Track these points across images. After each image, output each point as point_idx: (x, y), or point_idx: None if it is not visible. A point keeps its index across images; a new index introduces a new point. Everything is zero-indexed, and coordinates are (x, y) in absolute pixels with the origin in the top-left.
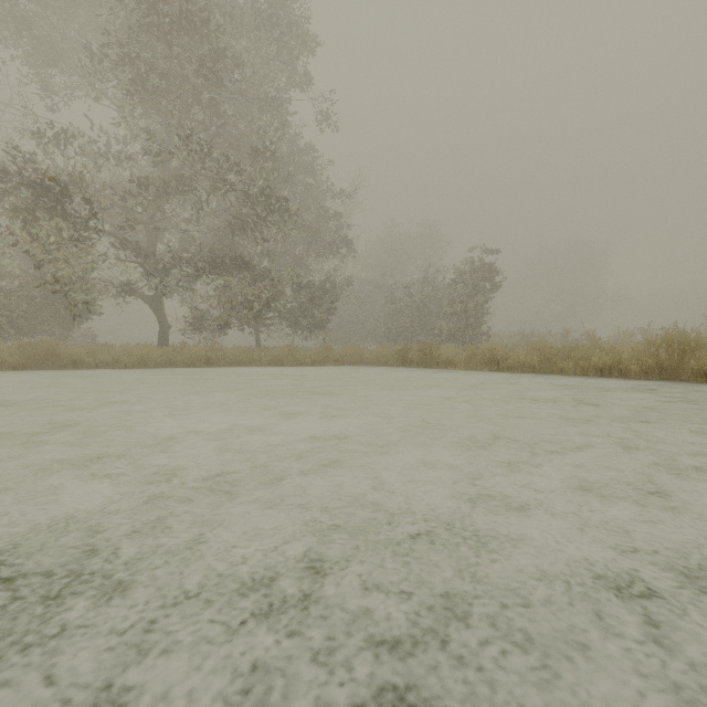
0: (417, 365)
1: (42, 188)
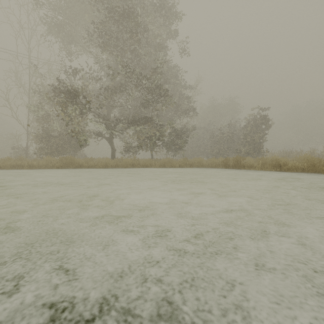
0: (232, 167)
1: (68, 92)
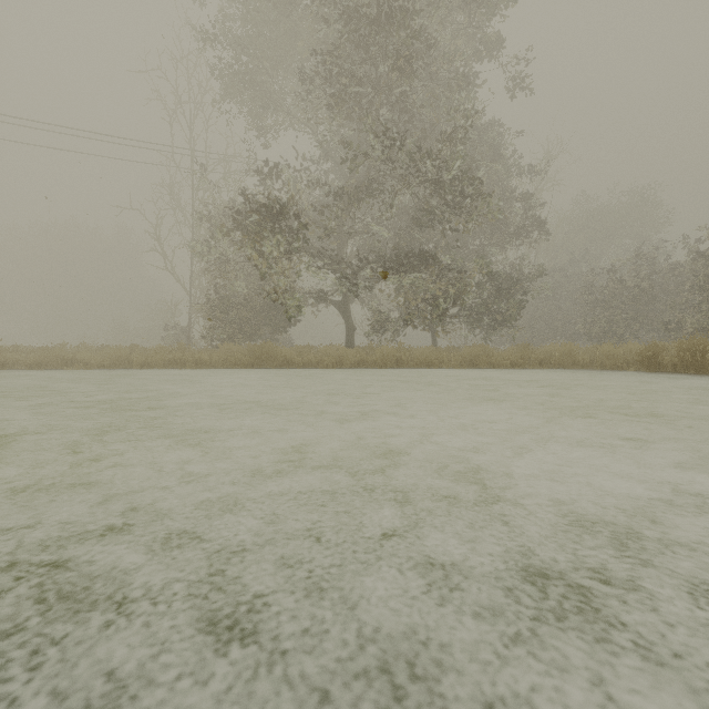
0: (671, 369)
1: (267, 208)
